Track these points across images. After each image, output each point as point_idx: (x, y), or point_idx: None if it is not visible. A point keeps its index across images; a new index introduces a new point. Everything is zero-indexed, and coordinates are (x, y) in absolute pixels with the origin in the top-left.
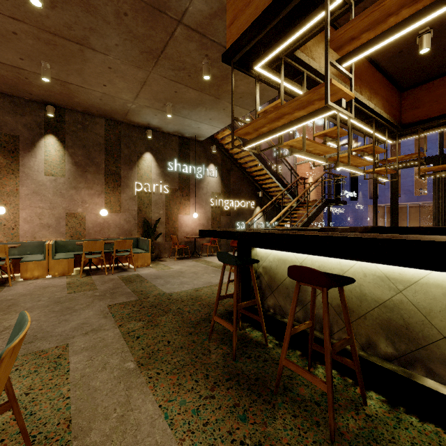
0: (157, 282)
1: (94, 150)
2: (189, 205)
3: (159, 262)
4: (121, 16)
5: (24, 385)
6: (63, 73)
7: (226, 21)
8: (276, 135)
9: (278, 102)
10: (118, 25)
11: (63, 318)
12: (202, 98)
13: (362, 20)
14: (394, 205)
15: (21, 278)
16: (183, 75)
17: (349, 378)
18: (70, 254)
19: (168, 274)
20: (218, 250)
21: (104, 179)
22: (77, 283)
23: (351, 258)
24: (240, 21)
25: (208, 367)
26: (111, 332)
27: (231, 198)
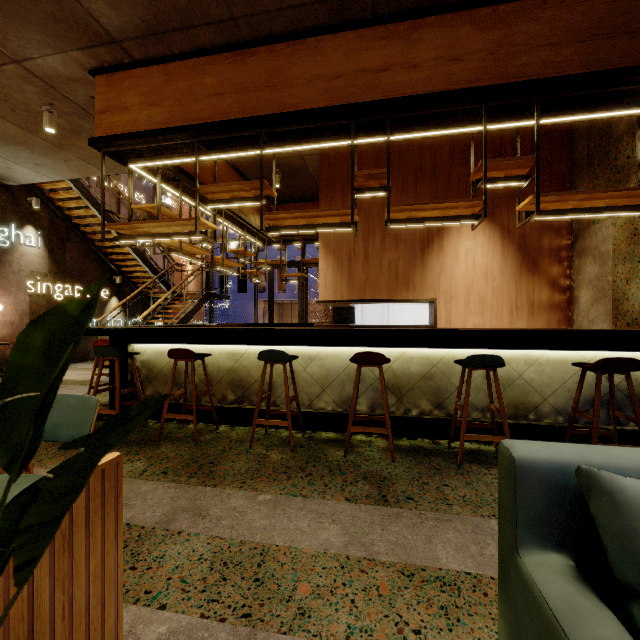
0: None
1: None
2: None
3: None
4: None
5: None
6: None
7: (95, 105)
8: (154, 240)
9: (155, 205)
10: None
11: None
12: (29, 139)
13: (219, 188)
14: (271, 302)
15: None
16: (1, 106)
17: (211, 424)
18: None
19: None
20: None
21: None
22: None
23: (212, 344)
24: (115, 119)
25: None
26: None
27: (68, 282)
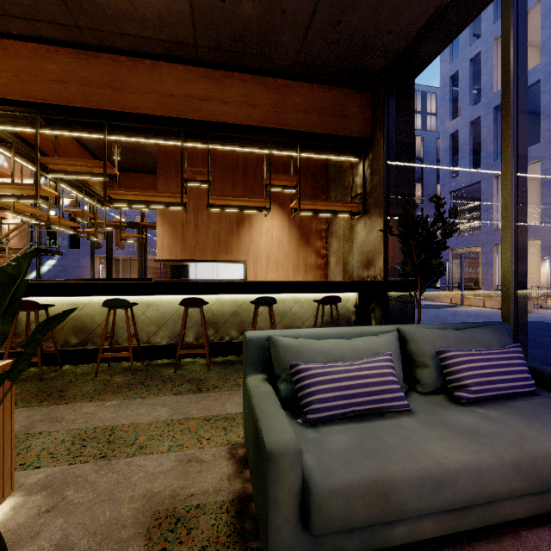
0: None
1: None
2: None
3: None
4: None
5: None
6: None
7: None
8: None
9: None
10: None
11: None
12: None
13: (61, 161)
14: (110, 259)
15: None
16: None
17: (53, 365)
18: None
19: None
20: None
21: None
22: None
23: (55, 296)
24: None
25: None
26: None
27: None
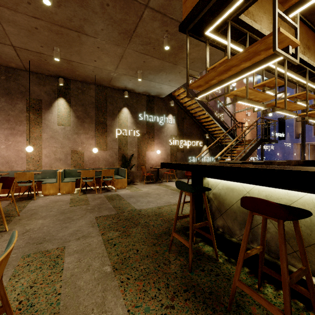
0: (130, 200)
1: (89, 107)
2: (154, 145)
3: (132, 185)
4: (104, 6)
5: (30, 279)
6: (68, 54)
7: None
8: (224, 85)
9: (225, 58)
10: (102, 14)
11: (64, 225)
12: (163, 65)
13: None
14: None
15: (42, 194)
16: (149, 48)
17: (299, 302)
18: (73, 178)
19: (138, 195)
20: (175, 177)
21: (95, 127)
22: (76, 199)
23: (301, 190)
24: None
25: (168, 277)
26: (96, 239)
27: (185, 139)
